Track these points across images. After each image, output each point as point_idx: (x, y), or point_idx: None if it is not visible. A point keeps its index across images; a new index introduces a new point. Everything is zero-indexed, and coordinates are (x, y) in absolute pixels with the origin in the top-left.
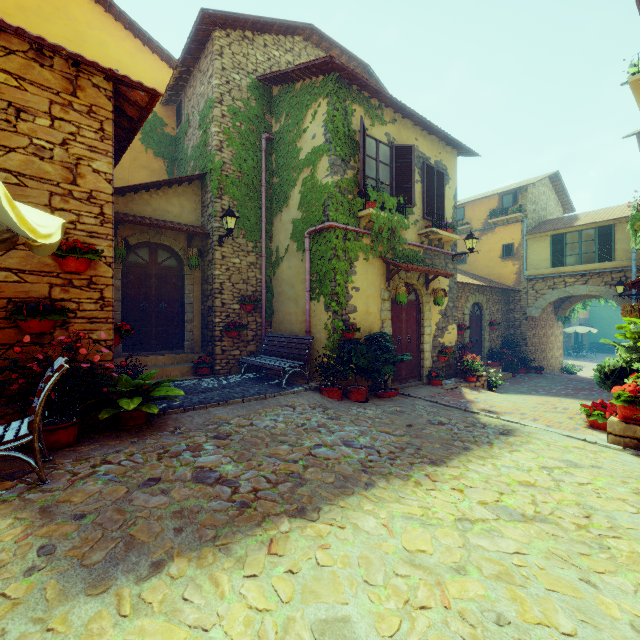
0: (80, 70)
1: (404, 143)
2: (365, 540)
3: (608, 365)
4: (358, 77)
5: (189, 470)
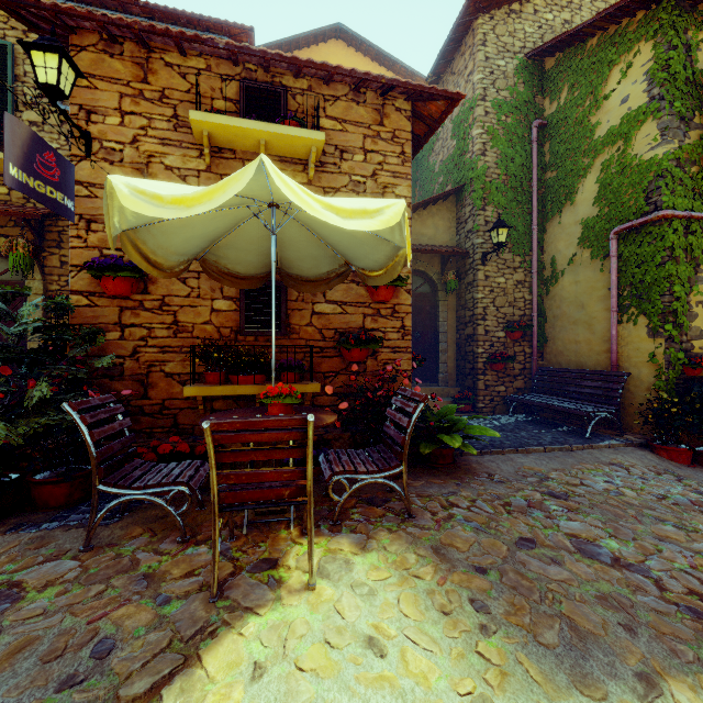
0: (385, 98)
1: None
2: None
3: None
4: None
5: (561, 536)
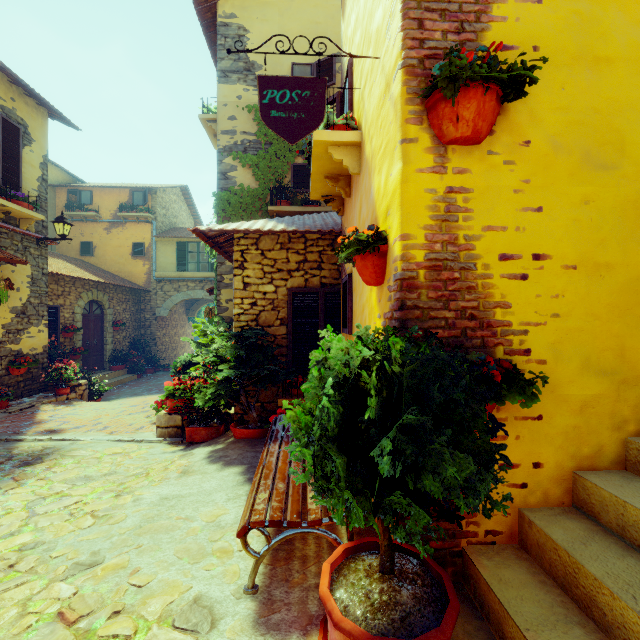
0: None
1: None
2: None
3: (180, 361)
4: None
5: None
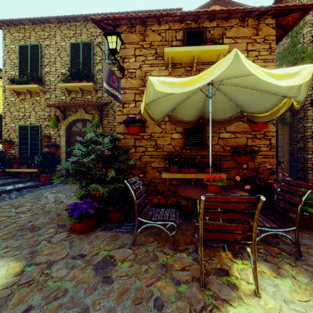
0: (259, 20)
1: None
2: None
3: None
4: None
5: None
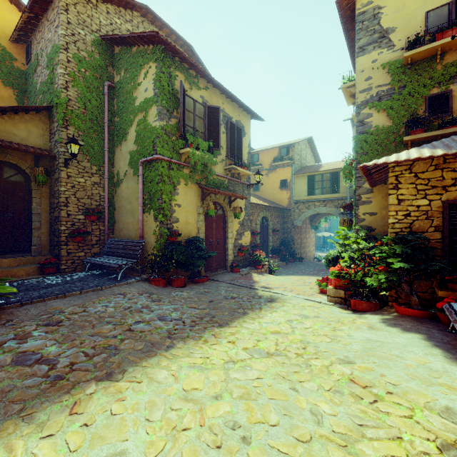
0: None
1: (214, 105)
2: (155, 388)
3: (330, 255)
4: (179, 52)
5: (10, 356)
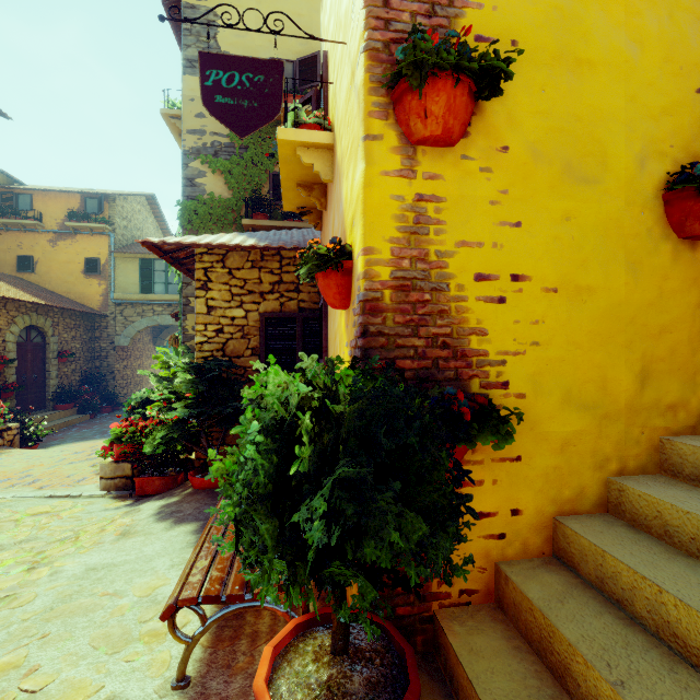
0: None
1: None
2: None
3: (136, 398)
4: None
5: None
